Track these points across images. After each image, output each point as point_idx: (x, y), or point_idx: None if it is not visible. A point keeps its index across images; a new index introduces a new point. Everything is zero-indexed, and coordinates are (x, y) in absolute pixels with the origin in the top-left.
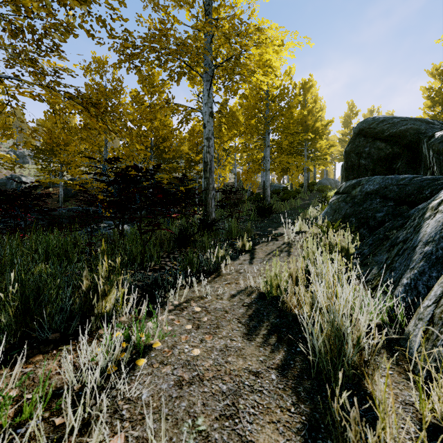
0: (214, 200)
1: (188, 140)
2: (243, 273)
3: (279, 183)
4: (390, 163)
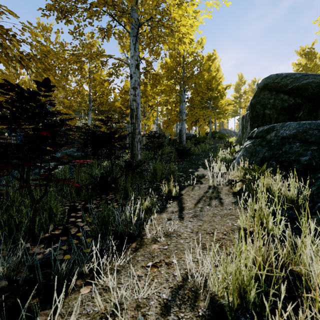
0: (139, 143)
1: (120, 97)
2: (174, 239)
3: (189, 132)
4: (292, 113)
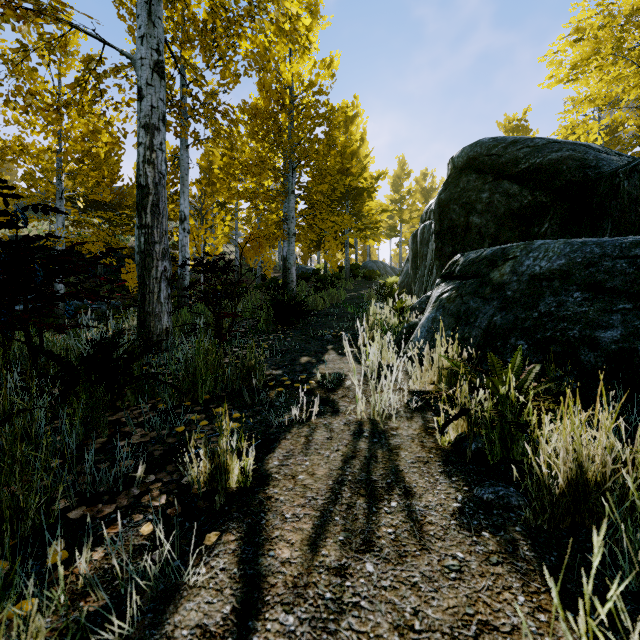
0: (167, 284)
1: None
2: None
3: (306, 264)
4: (527, 224)
